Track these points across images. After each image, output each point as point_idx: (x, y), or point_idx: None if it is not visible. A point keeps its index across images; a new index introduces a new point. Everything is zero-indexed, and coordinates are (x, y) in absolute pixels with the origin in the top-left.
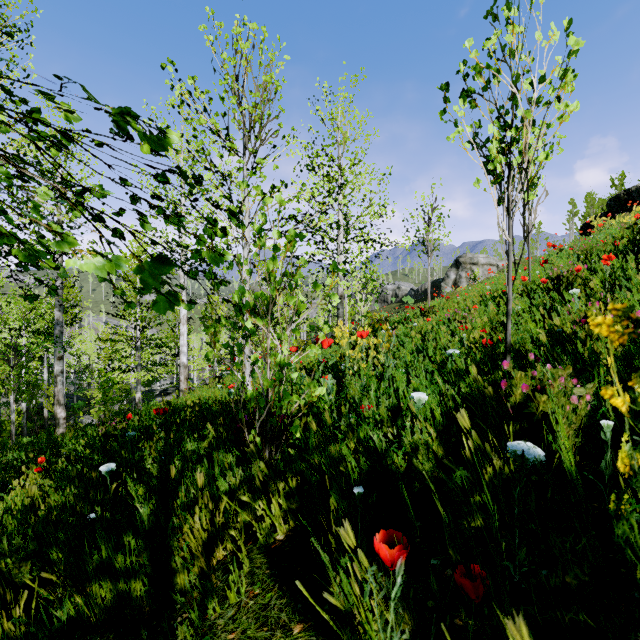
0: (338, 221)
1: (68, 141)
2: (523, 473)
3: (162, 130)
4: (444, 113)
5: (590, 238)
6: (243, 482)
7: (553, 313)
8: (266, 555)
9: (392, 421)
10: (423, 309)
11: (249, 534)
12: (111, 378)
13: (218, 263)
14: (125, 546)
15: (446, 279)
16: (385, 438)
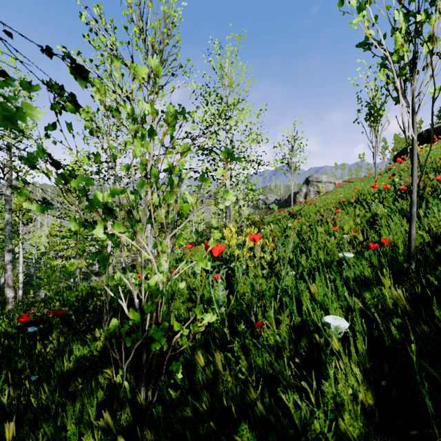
0: (226, 144)
1: None
2: None
3: None
4: (342, 4)
5: None
6: None
7: (429, 216)
8: None
9: (295, 344)
10: (292, 213)
11: None
12: (53, 265)
13: (11, 121)
14: None
15: (300, 192)
16: (287, 365)
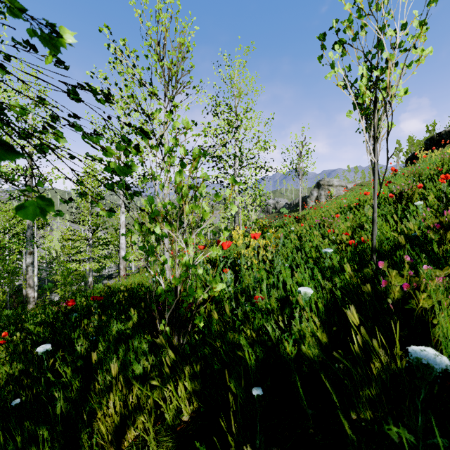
0: (235, 152)
1: (3, 71)
2: (426, 383)
3: (50, 24)
4: (321, 58)
5: (417, 166)
6: (154, 366)
7: (403, 220)
8: (172, 438)
9: (281, 310)
10: (297, 217)
11: (158, 413)
12: (69, 267)
13: (126, 173)
14: (41, 434)
15: (310, 196)
16: (275, 324)
